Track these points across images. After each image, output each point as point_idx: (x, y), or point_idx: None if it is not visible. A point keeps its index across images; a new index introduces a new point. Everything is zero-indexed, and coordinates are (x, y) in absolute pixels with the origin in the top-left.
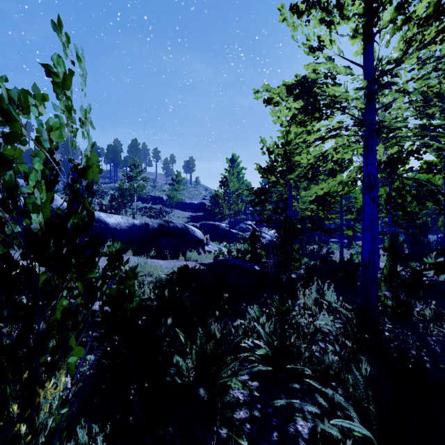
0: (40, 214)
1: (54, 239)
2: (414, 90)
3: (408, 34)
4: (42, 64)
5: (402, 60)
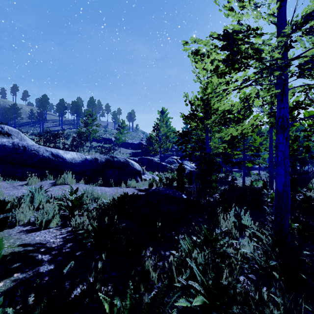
0: None
1: None
2: None
3: None
4: None
5: None
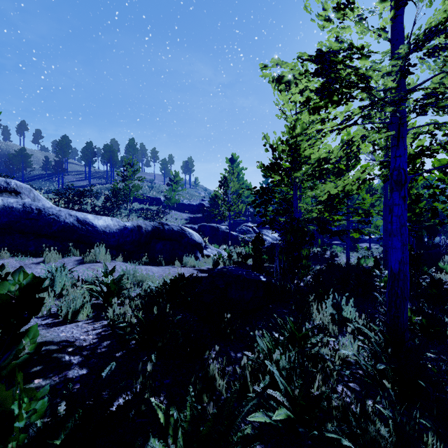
0: None
1: None
2: None
3: None
4: None
5: (445, 27)
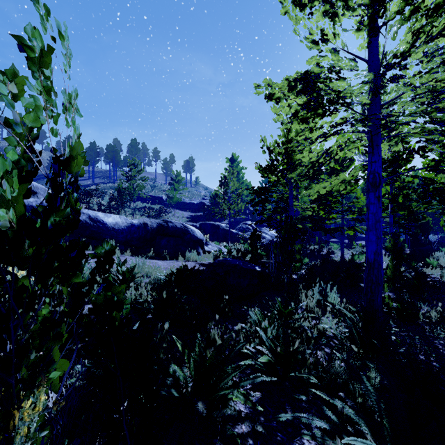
0: (11, 210)
1: (30, 239)
2: (421, 84)
3: (416, 25)
4: (13, 35)
5: (409, 54)
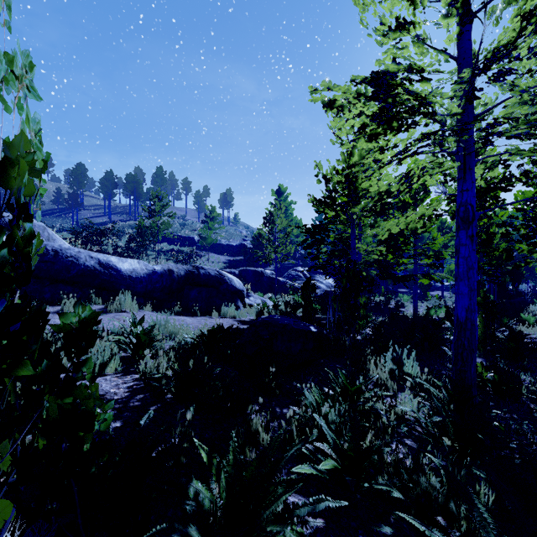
0: None
1: None
2: (529, 88)
3: (526, 6)
4: None
5: (515, 46)
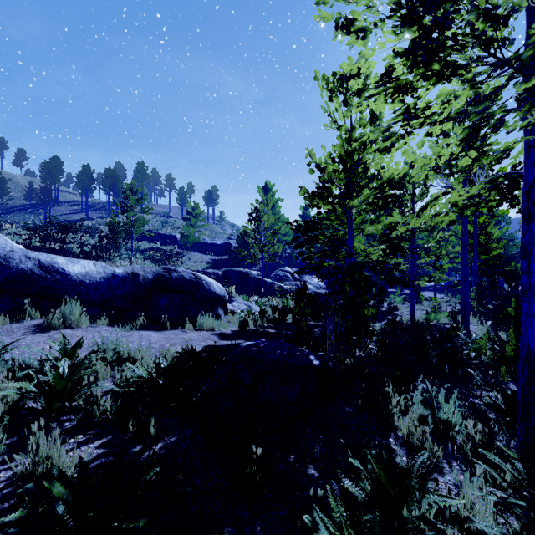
0: None
1: None
2: None
3: None
4: None
5: None
